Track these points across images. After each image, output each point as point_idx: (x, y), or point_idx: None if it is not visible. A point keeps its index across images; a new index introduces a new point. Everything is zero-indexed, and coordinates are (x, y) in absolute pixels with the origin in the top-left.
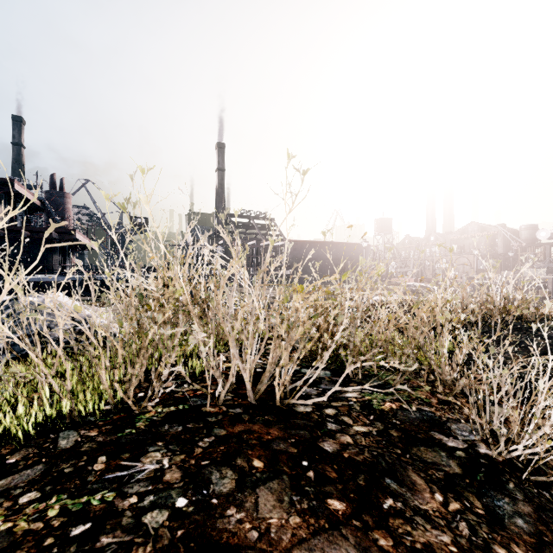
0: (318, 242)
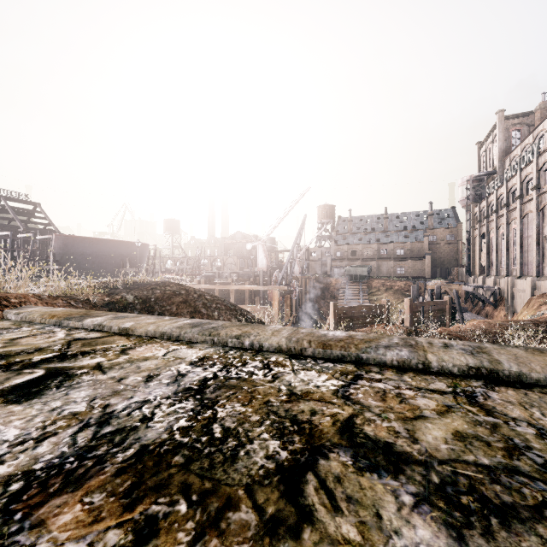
0: (94, 238)
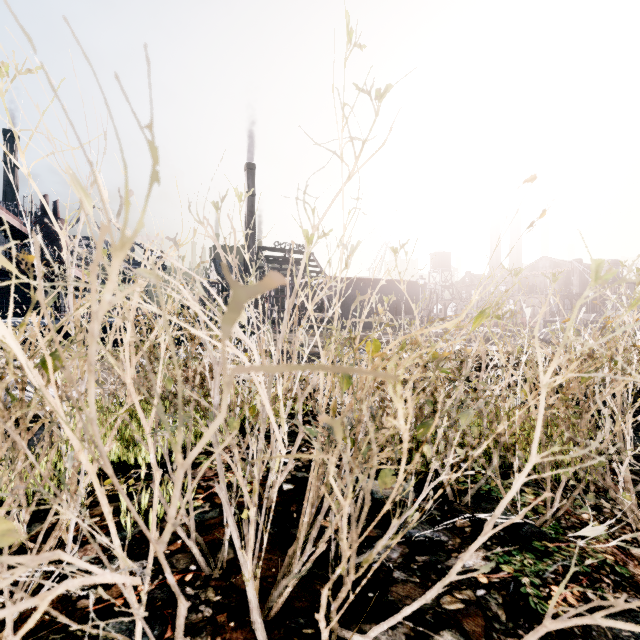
0: (365, 279)
